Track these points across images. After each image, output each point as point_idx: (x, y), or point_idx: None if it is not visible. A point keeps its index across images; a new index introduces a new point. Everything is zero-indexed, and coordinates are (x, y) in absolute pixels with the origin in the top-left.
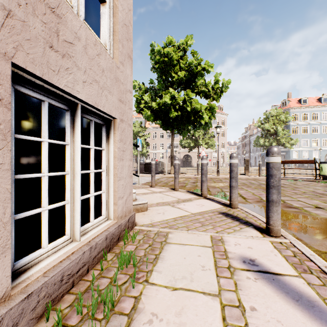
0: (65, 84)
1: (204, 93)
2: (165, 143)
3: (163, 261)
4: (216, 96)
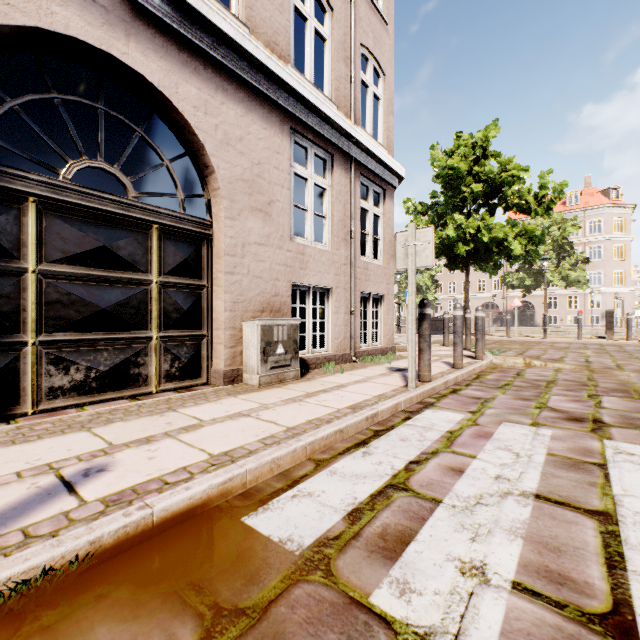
0: (368, 290)
1: (517, 207)
2: (473, 281)
3: (405, 359)
4: (541, 209)
